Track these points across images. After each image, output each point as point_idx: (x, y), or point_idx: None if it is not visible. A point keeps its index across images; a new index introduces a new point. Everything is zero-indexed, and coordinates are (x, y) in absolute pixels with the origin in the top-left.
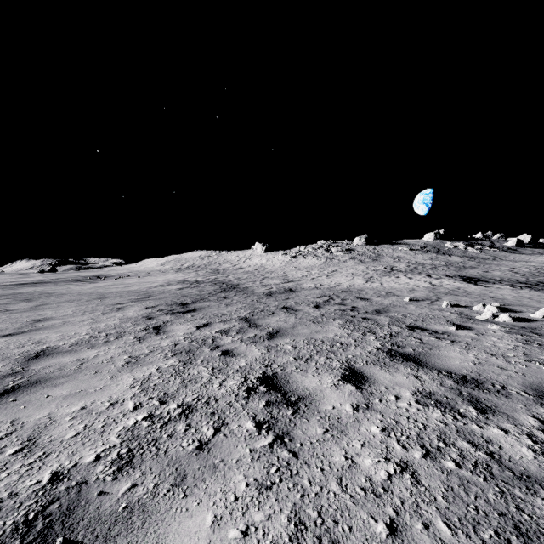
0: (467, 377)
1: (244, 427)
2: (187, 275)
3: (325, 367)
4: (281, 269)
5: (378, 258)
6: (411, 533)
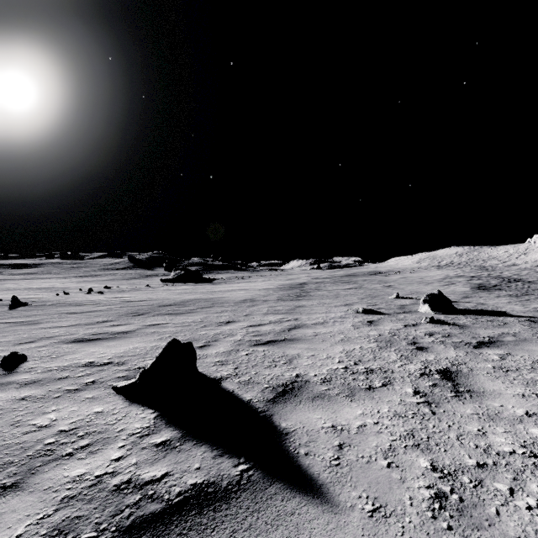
0: None
1: None
2: (454, 272)
3: None
4: None
5: None
6: None
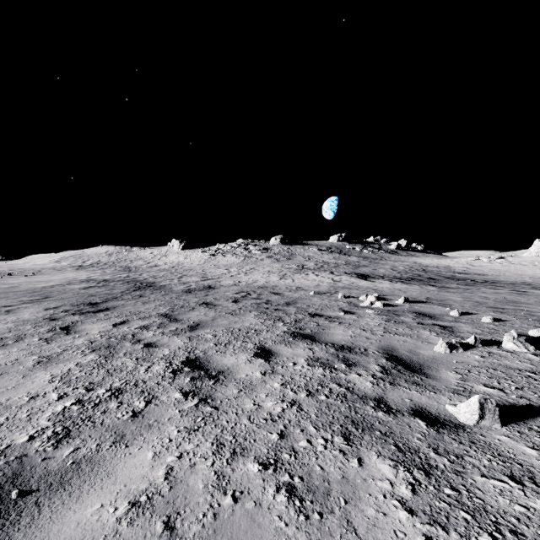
0: (345, 346)
1: (173, 397)
2: (91, 273)
3: (241, 349)
4: (200, 267)
5: (292, 257)
6: (293, 435)
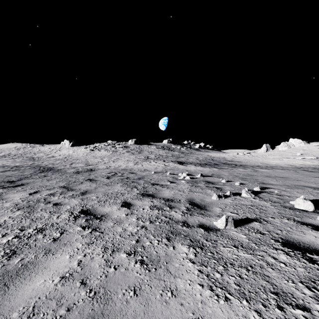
0: (169, 199)
1: (76, 230)
2: (4, 162)
3: (113, 203)
4: (84, 158)
5: (141, 152)
6: (143, 240)
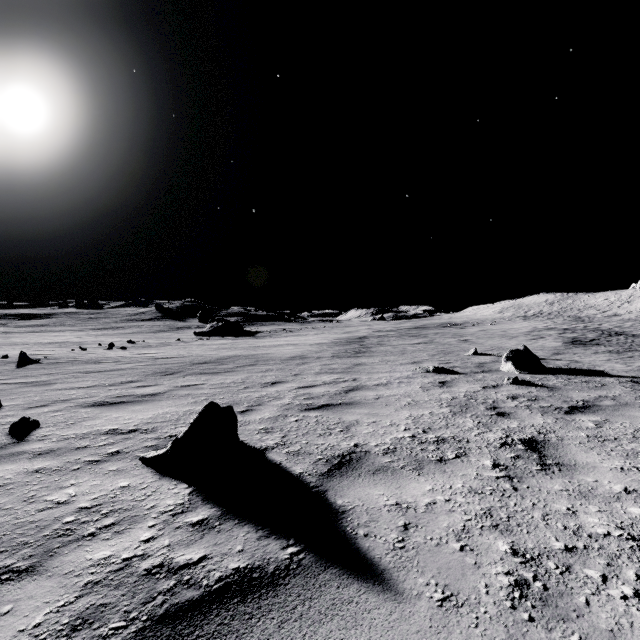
0: None
1: None
2: (543, 323)
3: None
4: None
5: None
6: None
